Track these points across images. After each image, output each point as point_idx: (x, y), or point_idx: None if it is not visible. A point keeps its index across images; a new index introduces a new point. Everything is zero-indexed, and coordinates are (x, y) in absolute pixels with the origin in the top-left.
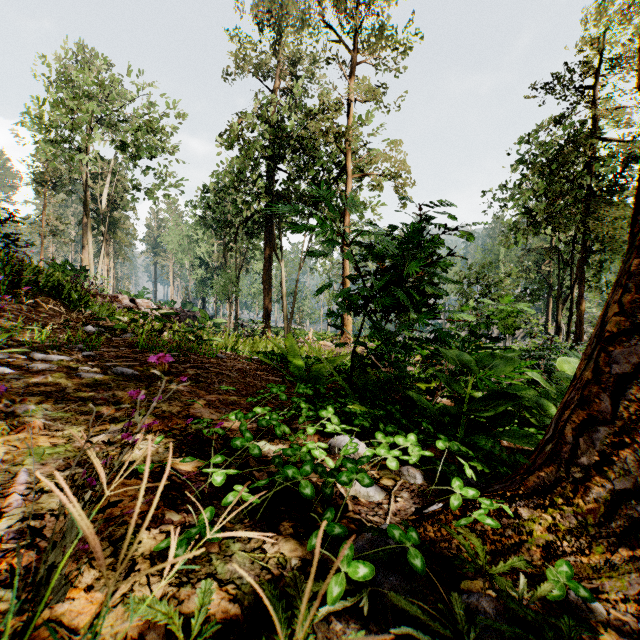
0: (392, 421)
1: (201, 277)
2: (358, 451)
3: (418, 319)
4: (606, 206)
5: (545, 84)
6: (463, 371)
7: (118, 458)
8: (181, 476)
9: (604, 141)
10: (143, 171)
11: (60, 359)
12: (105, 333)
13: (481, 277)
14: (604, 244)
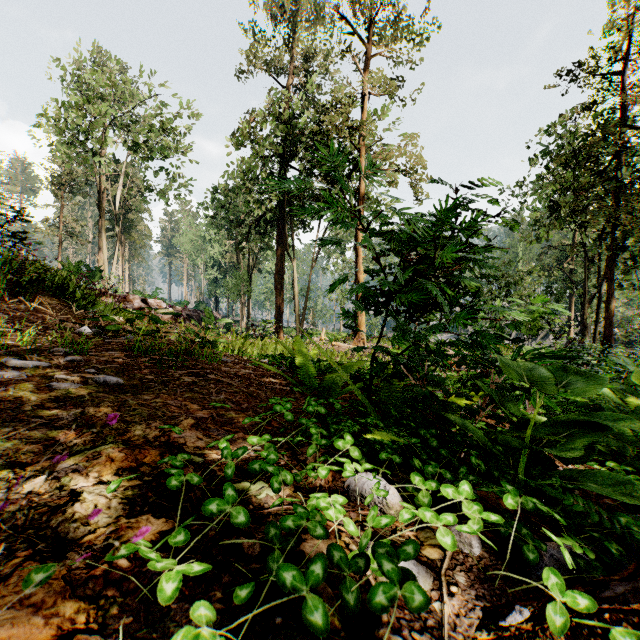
0: (427, 451)
1: (214, 277)
2: (387, 500)
3: (456, 320)
4: (639, 198)
5: (570, 71)
6: (515, 386)
7: (47, 519)
8: (116, 571)
9: (636, 129)
10: (156, 172)
11: (36, 365)
12: (103, 334)
13: (500, 275)
14: (636, 239)
